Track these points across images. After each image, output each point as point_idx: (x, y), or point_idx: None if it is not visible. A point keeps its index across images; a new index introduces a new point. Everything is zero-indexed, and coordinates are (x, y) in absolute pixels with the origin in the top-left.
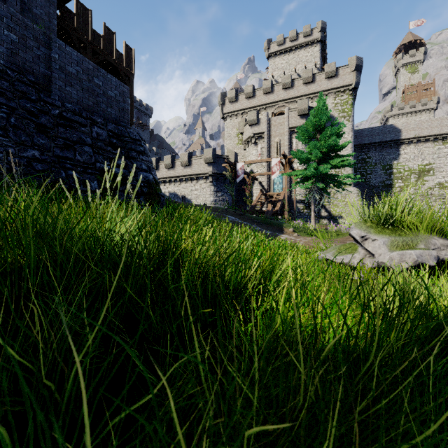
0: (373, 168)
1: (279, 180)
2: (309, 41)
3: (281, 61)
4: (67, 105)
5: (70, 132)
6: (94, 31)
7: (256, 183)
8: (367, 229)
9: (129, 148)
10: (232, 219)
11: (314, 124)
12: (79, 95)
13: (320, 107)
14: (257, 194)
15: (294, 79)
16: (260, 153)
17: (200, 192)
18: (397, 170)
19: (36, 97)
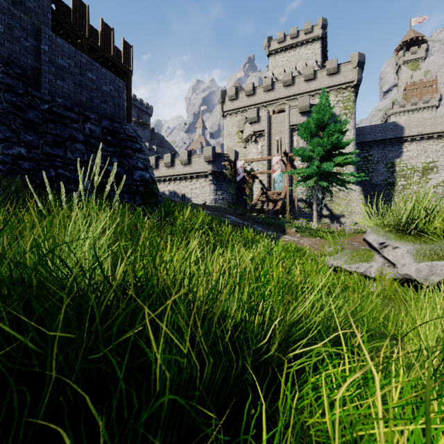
0: (375, 166)
1: (280, 178)
2: (310, 38)
3: (281, 58)
4: (58, 100)
5: (60, 128)
6: (91, 26)
7: (256, 182)
8: (386, 234)
9: (124, 145)
10: (232, 219)
11: (317, 121)
12: (71, 89)
13: (323, 103)
14: (257, 193)
15: (295, 76)
16: (261, 151)
17: (200, 191)
18: (400, 168)
19: (23, 91)
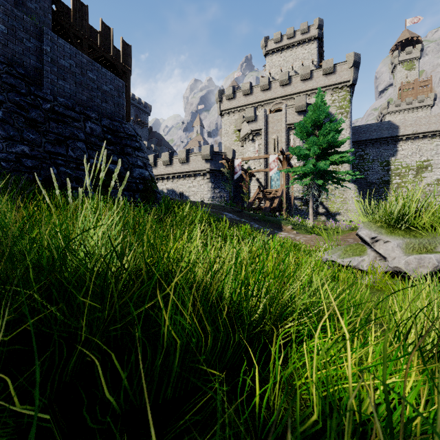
0: (370, 164)
1: (277, 176)
2: (306, 38)
3: (278, 58)
4: (59, 99)
5: (62, 127)
6: (91, 27)
7: (253, 180)
8: (377, 229)
9: (124, 143)
10: (229, 216)
11: (313, 120)
12: (72, 89)
13: (319, 103)
14: (254, 191)
15: (291, 76)
16: (258, 150)
17: (198, 189)
18: (395, 166)
19: (26, 91)
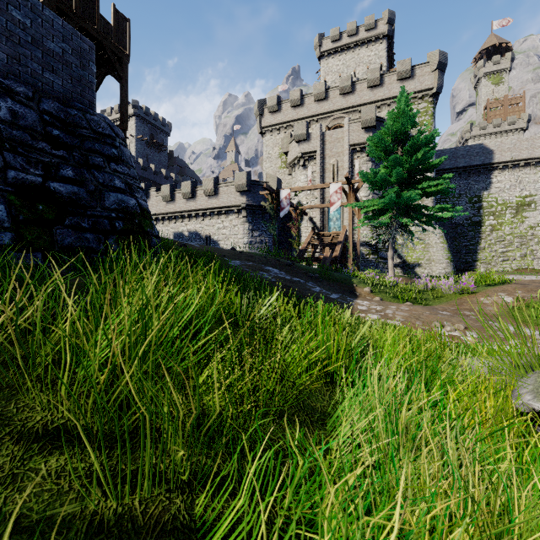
0: (456, 200)
1: (336, 215)
2: (373, 36)
3: (336, 62)
4: None
5: None
6: None
7: (305, 219)
8: None
9: (88, 147)
10: (274, 273)
11: (393, 133)
12: None
13: (403, 107)
14: (306, 234)
15: (355, 81)
16: (311, 179)
17: (230, 231)
18: (488, 203)
19: None
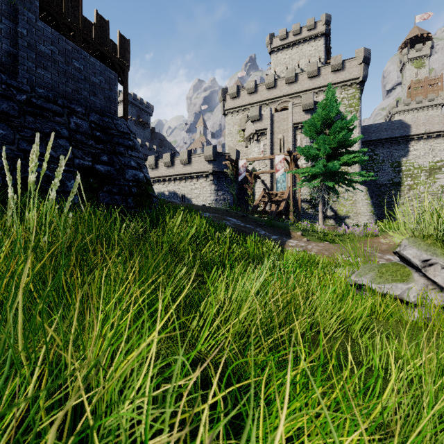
0: (380, 165)
1: (283, 178)
2: (313, 35)
3: (283, 56)
4: (38, 90)
5: (41, 122)
6: (85, 18)
7: (258, 182)
8: (429, 248)
9: (115, 142)
10: (233, 222)
11: (322, 118)
12: (54, 79)
13: (329, 99)
14: (259, 193)
15: (298, 73)
16: (263, 150)
17: (200, 191)
18: (407, 167)
19: None
